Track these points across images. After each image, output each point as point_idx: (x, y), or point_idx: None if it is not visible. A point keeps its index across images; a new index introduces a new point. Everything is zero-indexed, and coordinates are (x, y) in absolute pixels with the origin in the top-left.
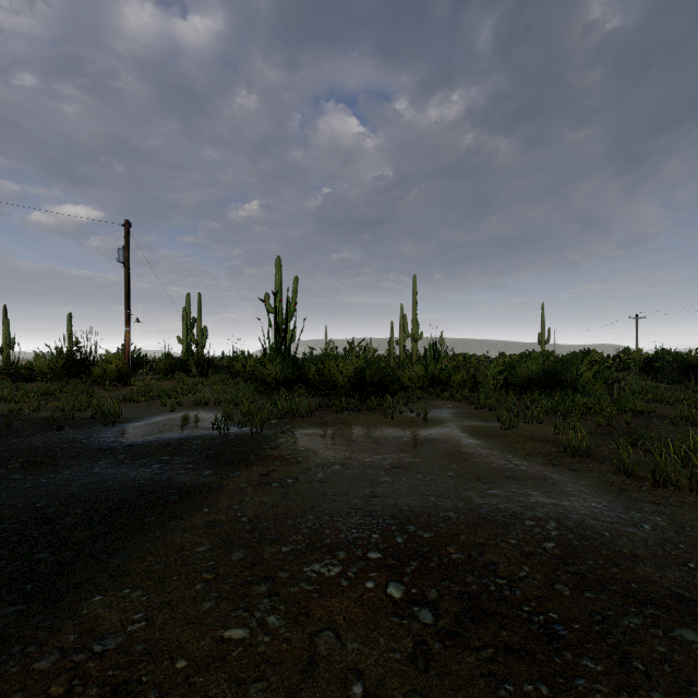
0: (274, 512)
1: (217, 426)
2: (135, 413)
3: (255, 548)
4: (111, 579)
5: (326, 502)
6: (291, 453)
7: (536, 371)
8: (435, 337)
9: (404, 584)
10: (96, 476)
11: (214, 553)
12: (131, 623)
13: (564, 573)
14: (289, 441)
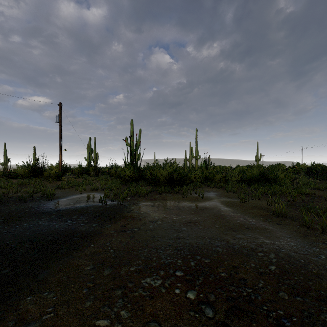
0: (127, 246)
1: (101, 201)
2: (63, 194)
3: (116, 267)
4: (38, 286)
5: (154, 241)
6: (137, 214)
7: (255, 174)
8: (206, 158)
9: (196, 291)
10: (39, 226)
11: (94, 271)
12: (45, 314)
13: (283, 284)
14: (136, 208)
